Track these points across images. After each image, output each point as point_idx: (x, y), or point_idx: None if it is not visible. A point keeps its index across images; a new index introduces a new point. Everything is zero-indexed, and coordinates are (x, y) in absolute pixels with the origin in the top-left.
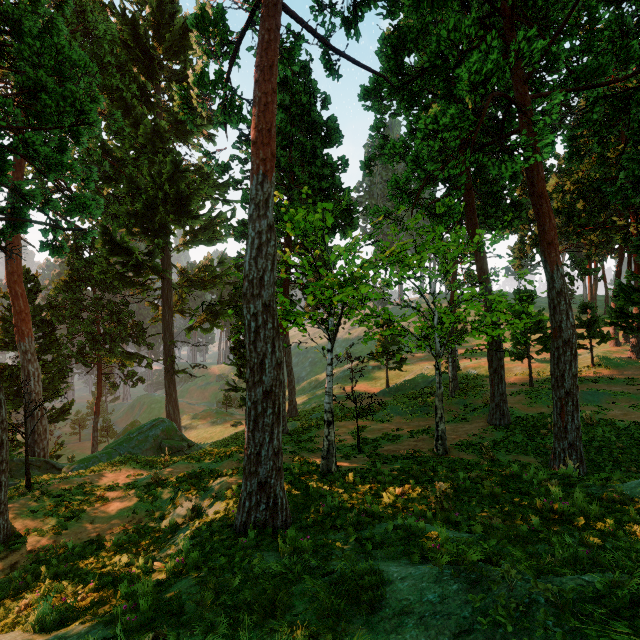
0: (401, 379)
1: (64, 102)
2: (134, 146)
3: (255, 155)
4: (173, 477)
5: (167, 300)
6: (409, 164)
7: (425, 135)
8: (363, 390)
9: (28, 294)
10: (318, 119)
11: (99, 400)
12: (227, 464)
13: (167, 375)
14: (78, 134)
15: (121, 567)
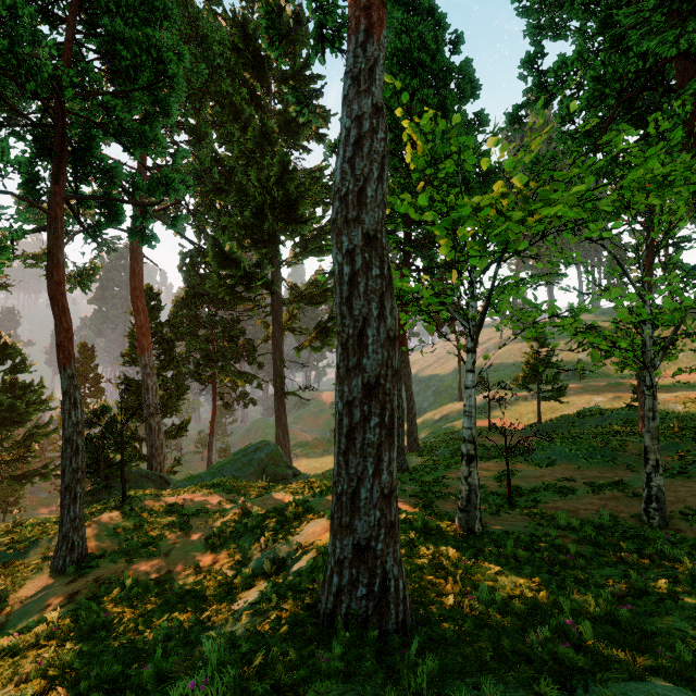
0: (557, 414)
1: (140, 52)
2: (243, 151)
3: (353, 5)
4: (264, 510)
5: (277, 316)
6: (590, 83)
7: (613, 46)
8: (504, 425)
9: (151, 311)
10: (447, 64)
11: (213, 419)
12: (327, 501)
13: (277, 397)
14: (167, 107)
15: (153, 642)
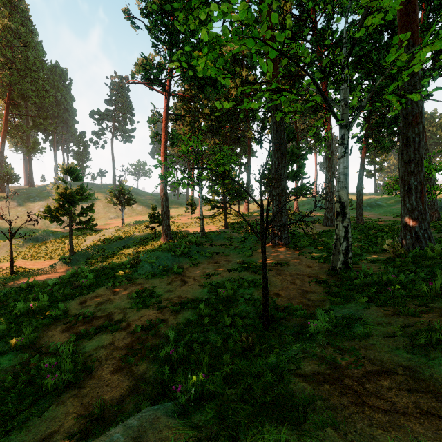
0: (77, 247)
1: None
2: None
3: None
4: None
5: None
6: None
7: None
8: (25, 266)
9: None
10: None
11: None
12: None
13: None
14: None
15: None
